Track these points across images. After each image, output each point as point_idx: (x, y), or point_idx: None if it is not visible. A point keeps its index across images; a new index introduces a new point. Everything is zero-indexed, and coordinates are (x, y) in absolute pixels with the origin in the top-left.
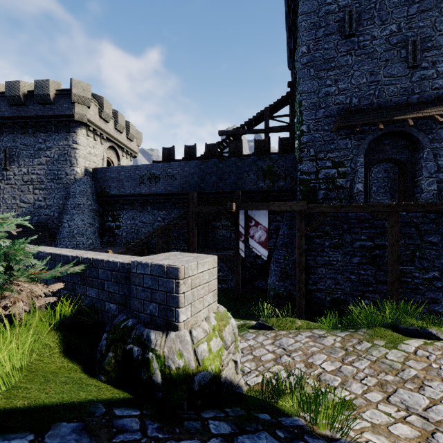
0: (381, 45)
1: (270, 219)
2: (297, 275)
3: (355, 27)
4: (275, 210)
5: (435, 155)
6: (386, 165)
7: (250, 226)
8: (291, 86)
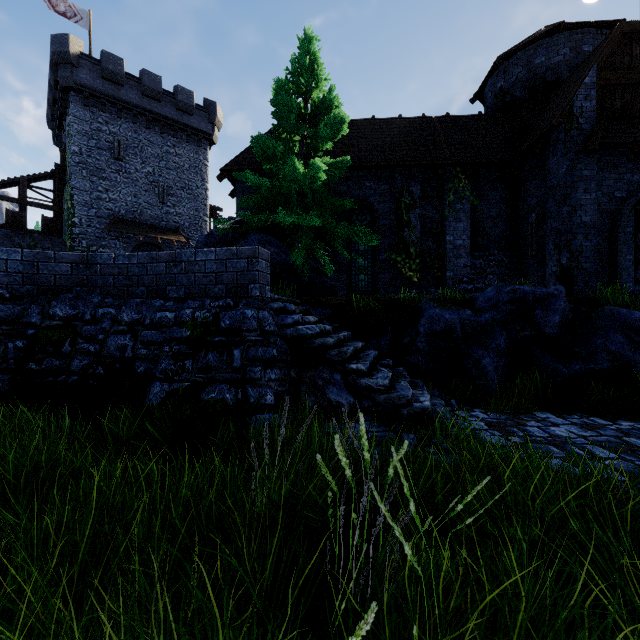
0: (142, 178)
1: None
2: None
3: (123, 155)
4: None
5: None
6: None
7: None
8: (59, 168)
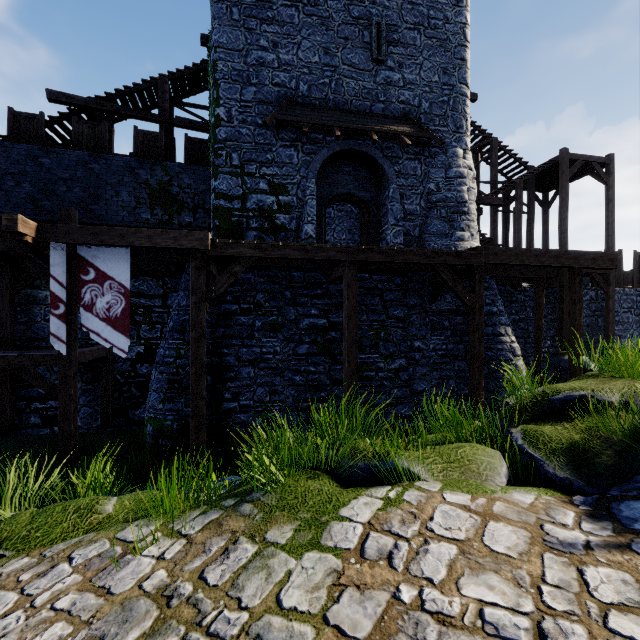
0: (339, 11)
1: (166, 287)
2: (191, 383)
3: None
4: (141, 245)
5: (401, 195)
6: (351, 222)
7: (83, 282)
8: (206, 44)
